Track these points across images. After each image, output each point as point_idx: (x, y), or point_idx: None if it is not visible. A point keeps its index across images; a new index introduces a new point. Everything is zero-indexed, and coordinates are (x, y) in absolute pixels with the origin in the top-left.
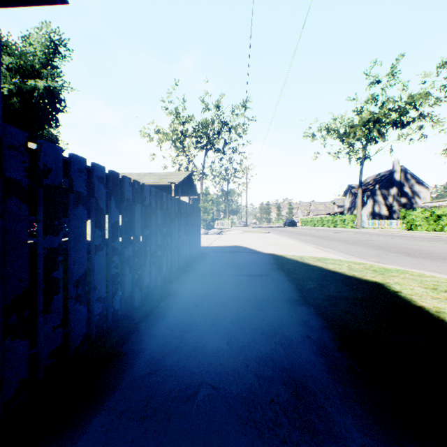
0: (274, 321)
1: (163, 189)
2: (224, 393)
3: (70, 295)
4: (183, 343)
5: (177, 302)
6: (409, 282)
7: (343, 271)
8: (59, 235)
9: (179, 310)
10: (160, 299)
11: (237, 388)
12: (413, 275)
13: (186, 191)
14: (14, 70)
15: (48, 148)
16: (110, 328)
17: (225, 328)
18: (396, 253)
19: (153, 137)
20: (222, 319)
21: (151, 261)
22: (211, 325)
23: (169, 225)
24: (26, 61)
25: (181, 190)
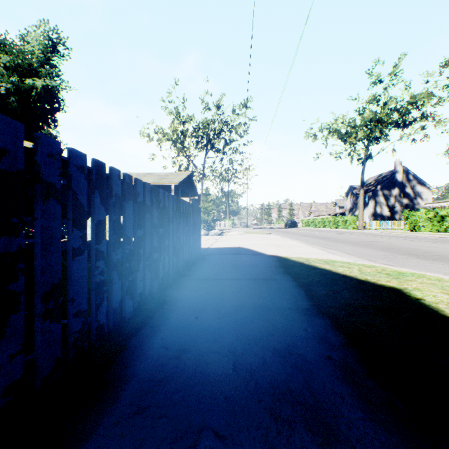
0: (287, 336)
1: (163, 190)
2: (232, 445)
3: (37, 312)
4: (179, 366)
5: (174, 312)
6: (429, 287)
7: (355, 275)
8: (19, 236)
9: (177, 322)
10: (156, 308)
11: (249, 437)
12: (431, 279)
13: (186, 191)
14: (11, 69)
15: (1, 122)
16: (94, 346)
17: (229, 346)
18: (405, 255)
19: (153, 137)
20: (226, 334)
21: (146, 265)
22: (213, 342)
23: (166, 225)
24: (24, 59)
25: (182, 190)
